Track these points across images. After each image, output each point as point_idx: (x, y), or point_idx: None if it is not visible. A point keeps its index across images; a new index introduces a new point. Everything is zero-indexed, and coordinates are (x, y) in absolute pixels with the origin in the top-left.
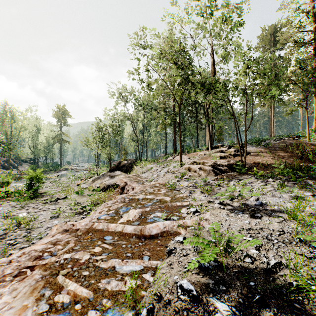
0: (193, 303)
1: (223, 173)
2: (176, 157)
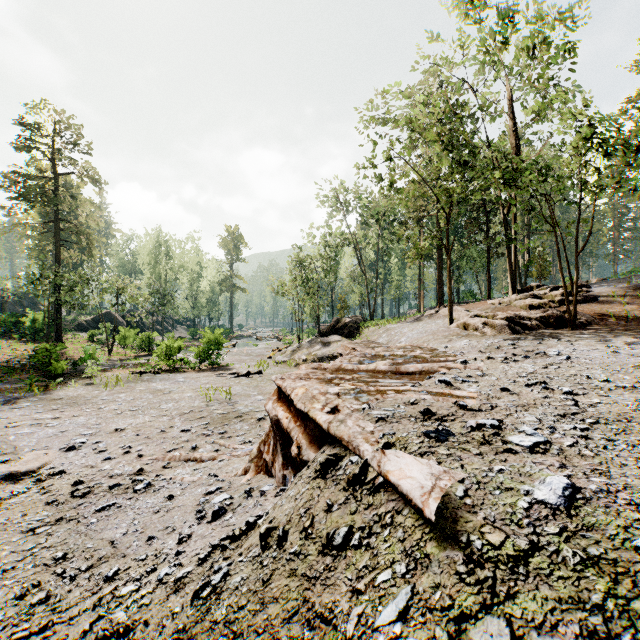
0: (447, 385)
1: (530, 330)
2: (441, 310)
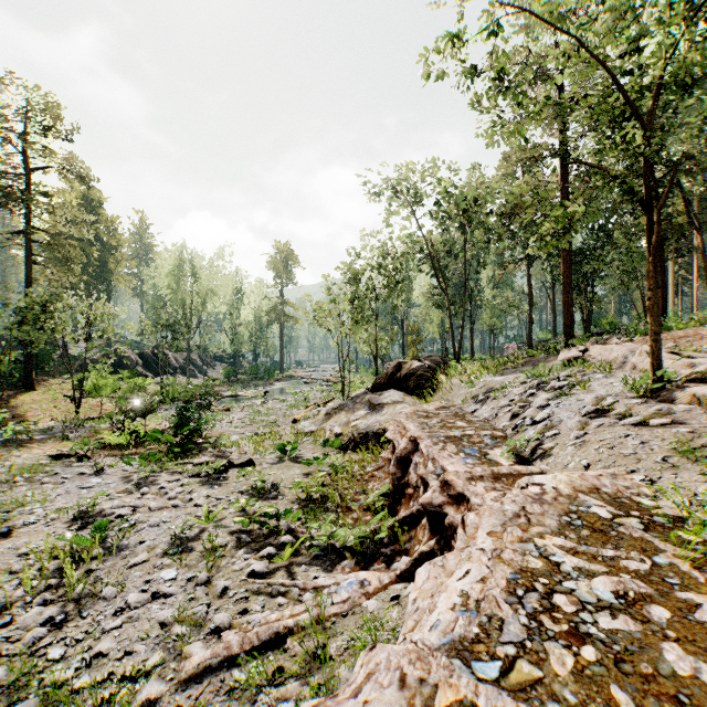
0: None
1: None
2: (592, 348)
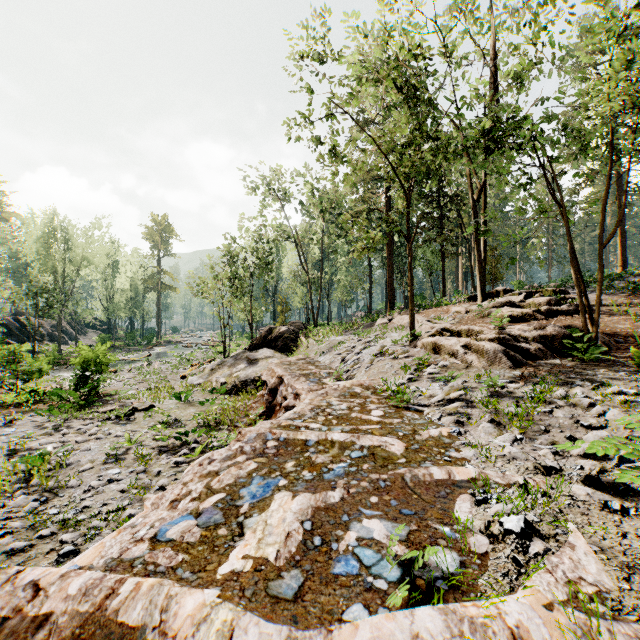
0: None
1: (534, 359)
2: (395, 318)
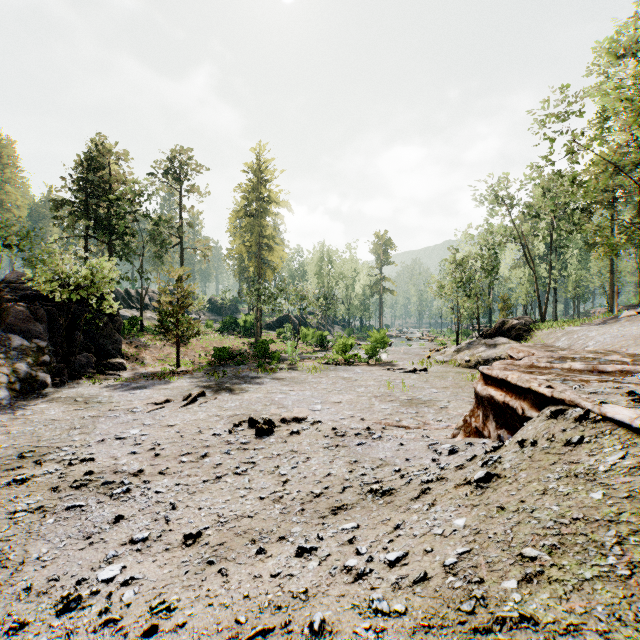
0: None
1: None
2: None
